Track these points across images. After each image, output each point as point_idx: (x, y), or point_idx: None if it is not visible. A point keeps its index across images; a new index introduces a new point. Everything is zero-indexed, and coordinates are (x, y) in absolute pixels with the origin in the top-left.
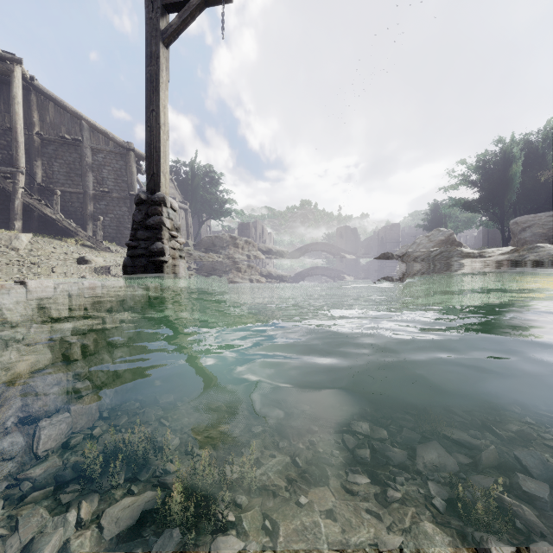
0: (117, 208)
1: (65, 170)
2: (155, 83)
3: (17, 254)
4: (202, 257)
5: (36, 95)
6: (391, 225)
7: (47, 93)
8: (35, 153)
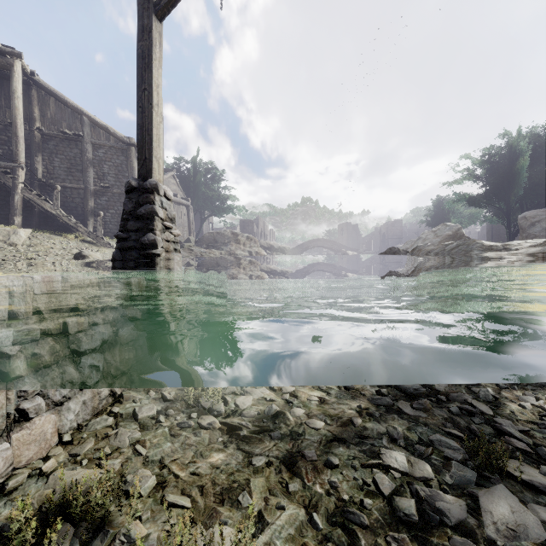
0: (117, 204)
1: (66, 166)
2: (147, 59)
3: (15, 249)
4: (203, 253)
5: (37, 90)
6: (393, 222)
7: (47, 88)
8: (36, 148)
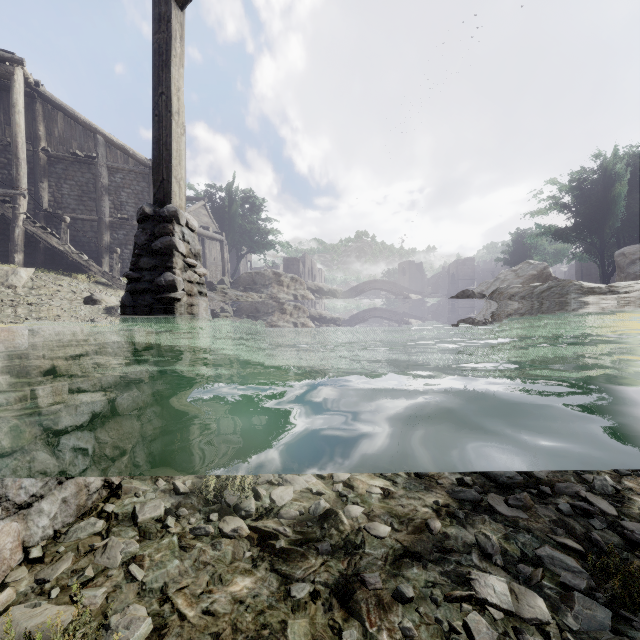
0: None
1: (76, 193)
2: (164, 56)
3: (14, 293)
4: (239, 297)
5: (42, 104)
6: (464, 260)
7: (55, 102)
8: (41, 173)
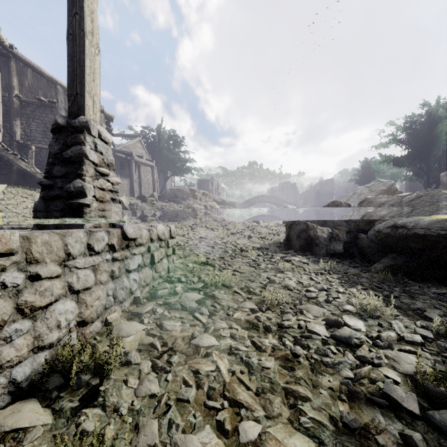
0: None
1: (41, 129)
2: None
3: None
4: (164, 207)
5: (16, 62)
6: (326, 180)
7: (25, 60)
8: (15, 113)
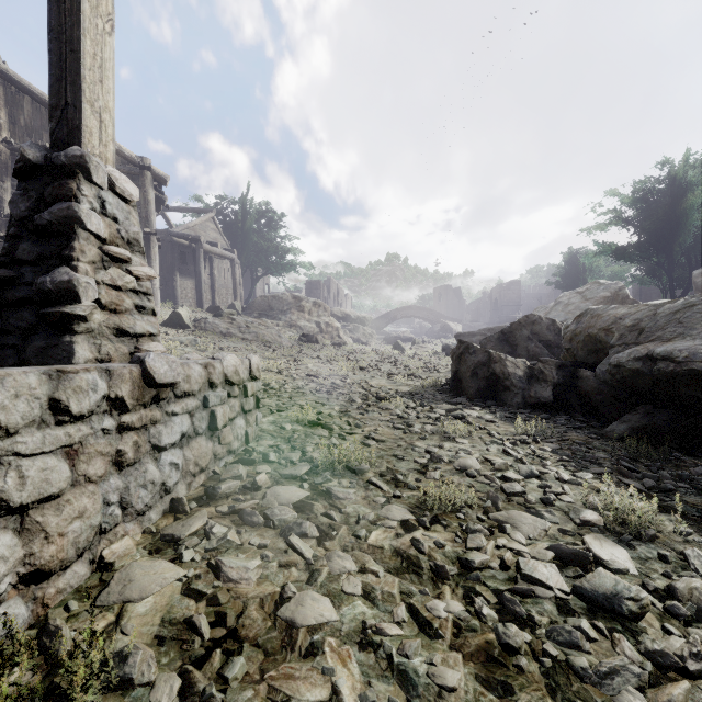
0: None
1: None
2: None
3: None
4: (250, 324)
5: (4, 85)
6: (509, 283)
7: (20, 83)
8: (2, 170)
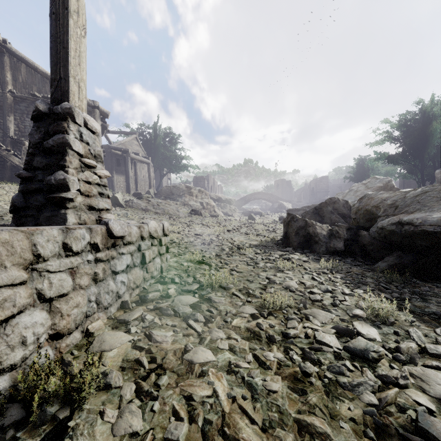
0: None
1: None
2: None
3: None
4: (159, 203)
5: (9, 57)
6: (321, 178)
7: (19, 55)
8: (8, 109)
